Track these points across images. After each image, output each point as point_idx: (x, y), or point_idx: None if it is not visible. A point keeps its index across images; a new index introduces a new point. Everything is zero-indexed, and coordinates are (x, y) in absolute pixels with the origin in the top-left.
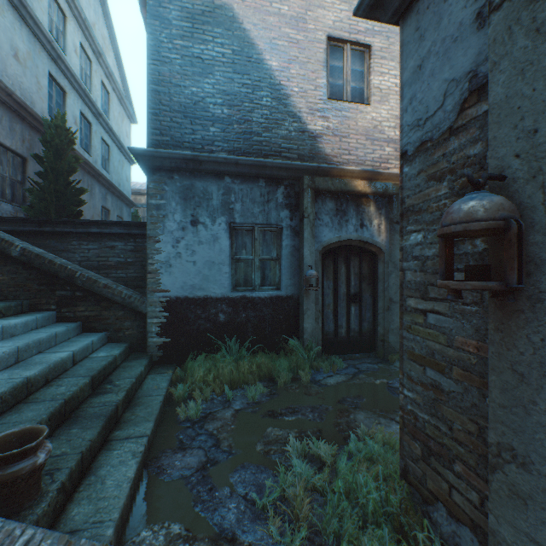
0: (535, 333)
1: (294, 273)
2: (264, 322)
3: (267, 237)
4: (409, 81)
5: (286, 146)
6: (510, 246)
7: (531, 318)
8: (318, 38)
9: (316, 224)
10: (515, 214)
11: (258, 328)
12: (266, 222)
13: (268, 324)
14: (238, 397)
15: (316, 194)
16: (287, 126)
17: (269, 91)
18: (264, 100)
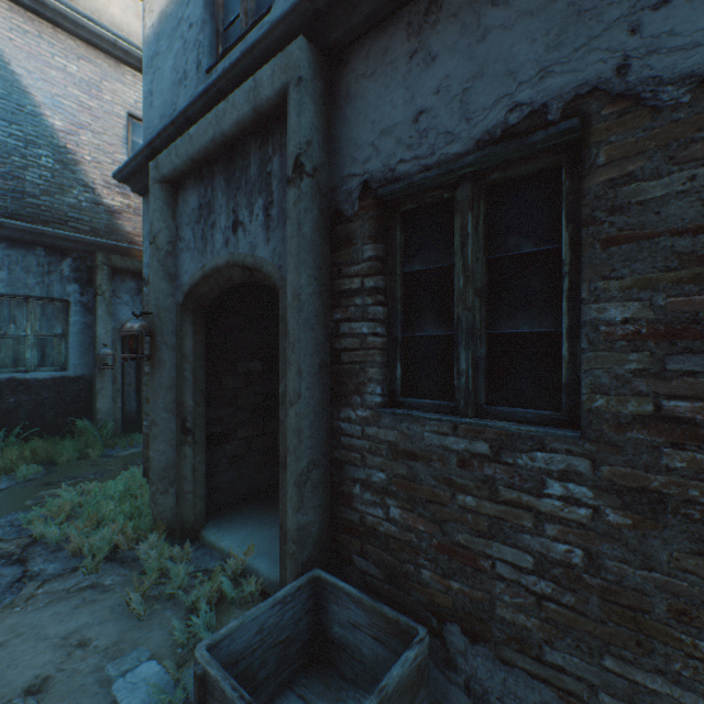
0: (159, 373)
1: (87, 352)
2: (43, 406)
3: (49, 312)
4: (146, 237)
5: (75, 215)
6: (140, 342)
7: (159, 368)
8: (118, 112)
9: (115, 302)
10: (146, 330)
11: (34, 413)
12: (47, 295)
13: (50, 408)
14: (4, 481)
15: (114, 271)
16: (78, 195)
17: (51, 151)
18: (45, 159)
